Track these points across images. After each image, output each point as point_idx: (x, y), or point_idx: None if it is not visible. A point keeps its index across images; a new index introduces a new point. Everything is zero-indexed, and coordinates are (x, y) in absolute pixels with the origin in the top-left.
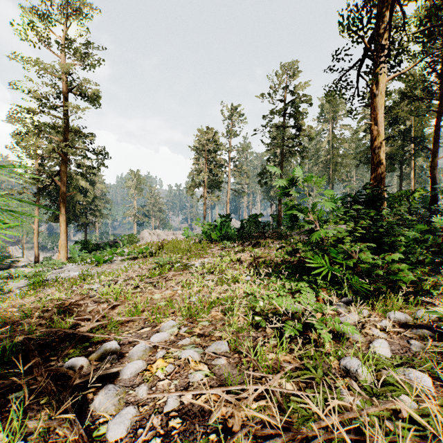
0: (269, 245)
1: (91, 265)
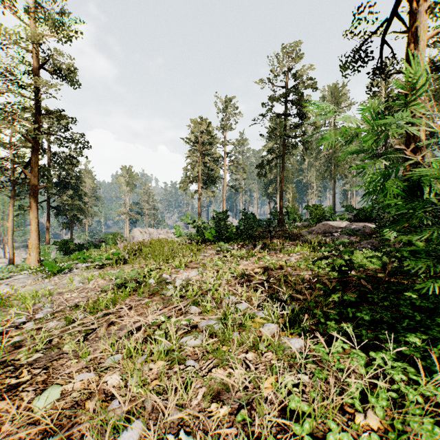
0: (280, 248)
1: (43, 275)
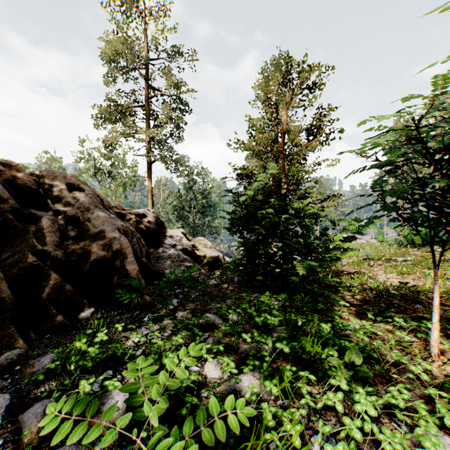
0: None
1: None
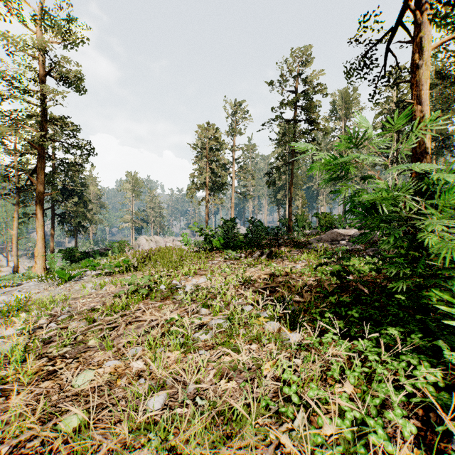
0: (287, 255)
1: (54, 282)
